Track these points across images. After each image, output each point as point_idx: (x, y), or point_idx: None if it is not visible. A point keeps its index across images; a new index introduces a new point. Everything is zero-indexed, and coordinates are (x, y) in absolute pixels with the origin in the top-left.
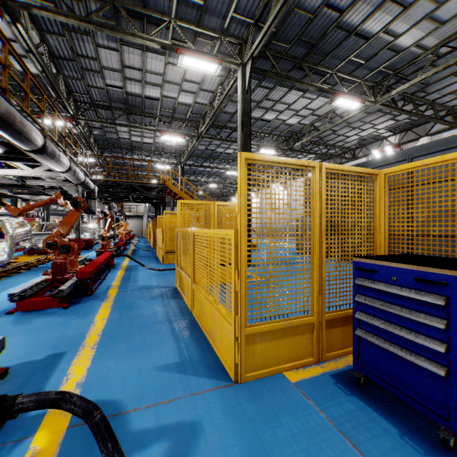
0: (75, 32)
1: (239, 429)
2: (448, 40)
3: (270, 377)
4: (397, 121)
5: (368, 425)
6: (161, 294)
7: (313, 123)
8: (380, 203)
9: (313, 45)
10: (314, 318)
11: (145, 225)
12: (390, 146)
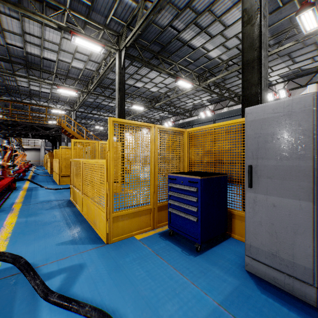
0: None
1: (106, 262)
2: (232, 58)
3: (127, 239)
4: (212, 97)
5: (169, 250)
6: (59, 204)
7: (166, 93)
8: (186, 146)
9: (164, 46)
10: (151, 206)
11: (42, 156)
12: (209, 111)
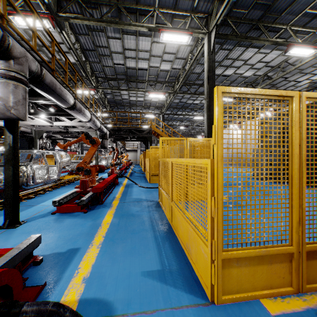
0: (95, 31)
1: None
2: None
3: (247, 302)
4: None
5: None
6: (148, 206)
7: (267, 74)
8: None
9: (269, 6)
10: (293, 248)
11: (138, 156)
12: None
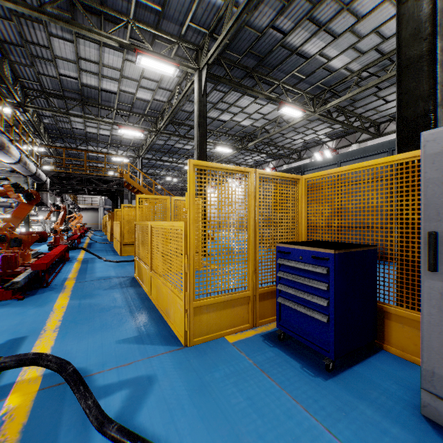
0: (25, 18)
1: (186, 376)
2: (368, 67)
3: (214, 340)
4: (333, 129)
5: (281, 364)
6: (120, 283)
7: (264, 126)
8: (302, 201)
9: (262, 58)
10: (250, 293)
11: (101, 218)
12: (329, 150)
